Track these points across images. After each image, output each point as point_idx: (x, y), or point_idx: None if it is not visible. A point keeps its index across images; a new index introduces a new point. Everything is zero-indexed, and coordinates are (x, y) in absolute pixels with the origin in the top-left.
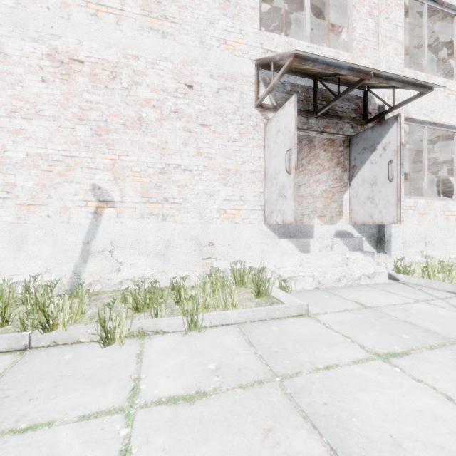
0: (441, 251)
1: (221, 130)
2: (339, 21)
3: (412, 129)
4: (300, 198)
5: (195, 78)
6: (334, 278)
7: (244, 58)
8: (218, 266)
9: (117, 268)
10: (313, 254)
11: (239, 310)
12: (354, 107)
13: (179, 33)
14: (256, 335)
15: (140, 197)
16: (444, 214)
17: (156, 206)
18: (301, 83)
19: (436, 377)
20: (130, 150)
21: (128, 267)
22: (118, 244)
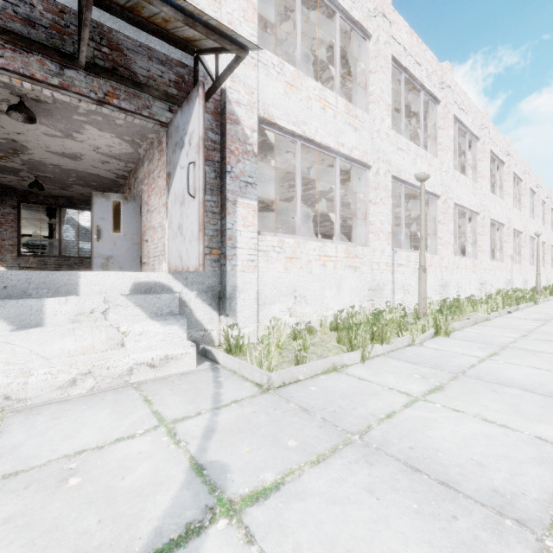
0: (316, 307)
1: None
2: None
3: None
4: (152, 231)
5: None
6: (58, 380)
7: None
8: None
9: None
10: (23, 333)
11: None
12: (175, 78)
13: None
14: None
15: None
16: (320, 259)
17: None
18: None
19: None
20: None
21: None
22: None
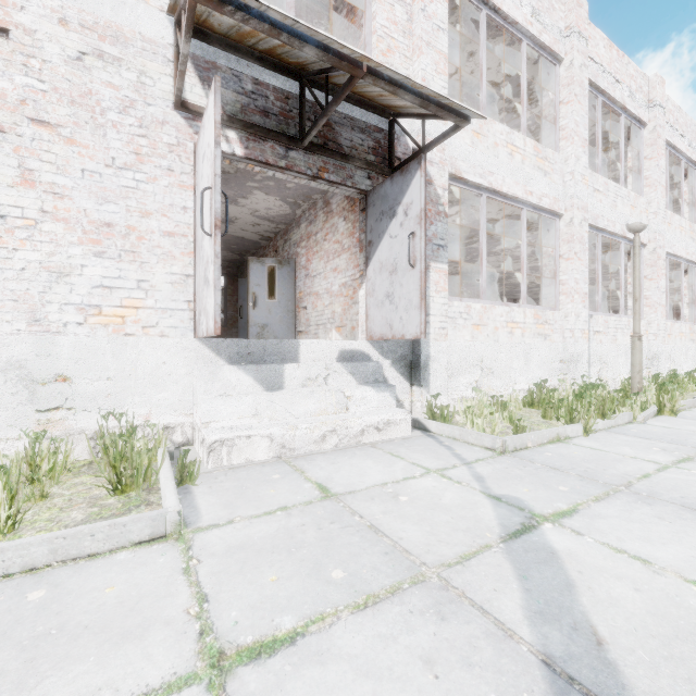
0: (503, 380)
1: (90, 141)
2: (362, 6)
3: (473, 200)
4: (314, 297)
5: (16, 16)
6: (314, 435)
7: (149, 4)
8: (81, 424)
9: None
10: (281, 393)
11: None
12: (373, 144)
13: None
14: None
15: None
16: (507, 325)
17: None
18: (275, 83)
19: None
20: None
21: None
22: None
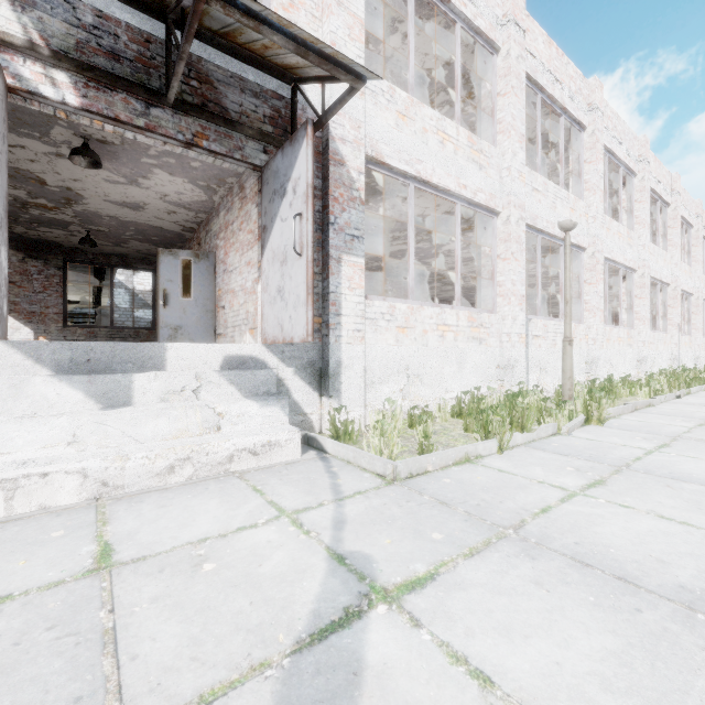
0: (433, 388)
1: None
2: None
3: (407, 192)
4: (231, 295)
5: None
6: (155, 466)
7: None
8: None
9: None
10: (115, 412)
11: None
12: (270, 112)
13: None
14: None
15: None
16: (437, 328)
17: None
18: (129, 20)
19: None
20: None
21: None
22: None
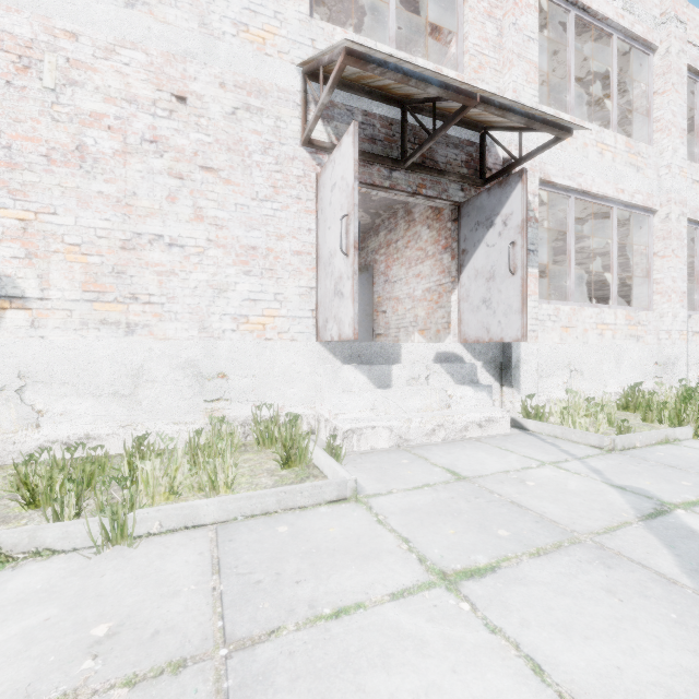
0: (593, 382)
1: (241, 180)
2: (448, 24)
3: (556, 200)
4: (395, 302)
5: (191, 85)
6: (425, 429)
7: (282, 60)
8: (234, 412)
9: (32, 421)
10: (393, 391)
11: (224, 497)
12: (465, 158)
13: (159, 2)
14: (238, 547)
15: (80, 290)
16: (597, 327)
17: (114, 307)
18: (381, 112)
19: (527, 620)
20: (61, 205)
21: (56, 419)
22: (35, 376)
